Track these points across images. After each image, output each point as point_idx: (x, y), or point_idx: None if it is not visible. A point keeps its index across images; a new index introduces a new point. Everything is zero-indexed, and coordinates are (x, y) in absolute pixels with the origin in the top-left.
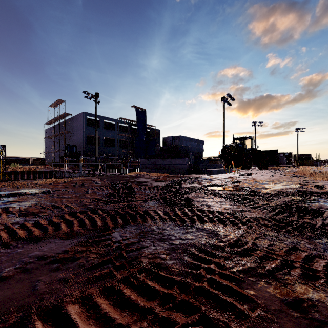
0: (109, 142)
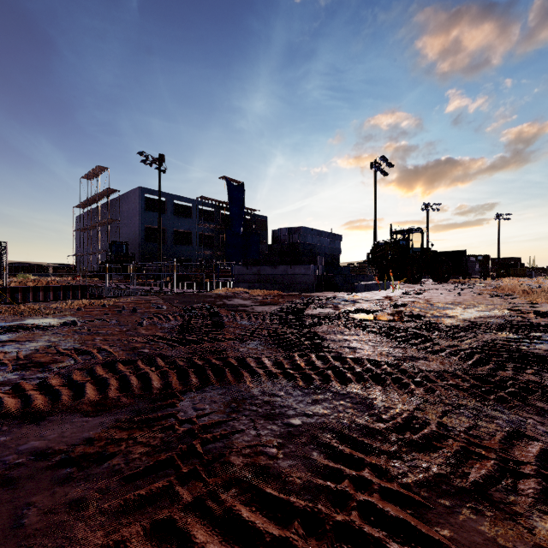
0: (183, 237)
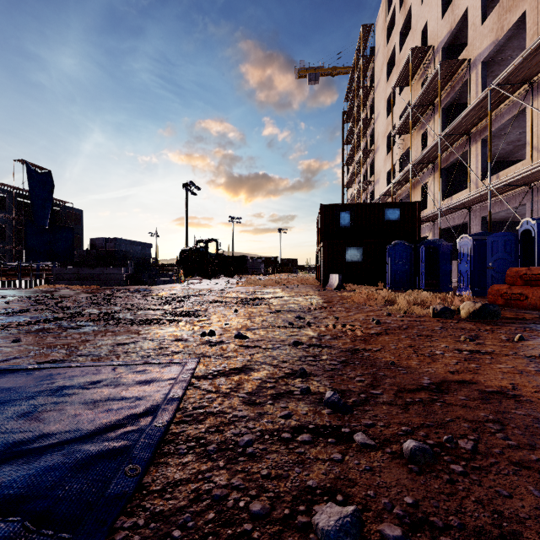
0: None
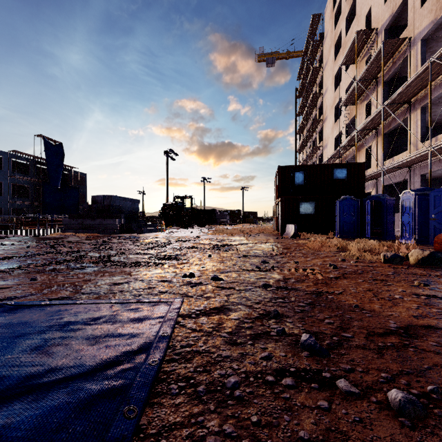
0: None
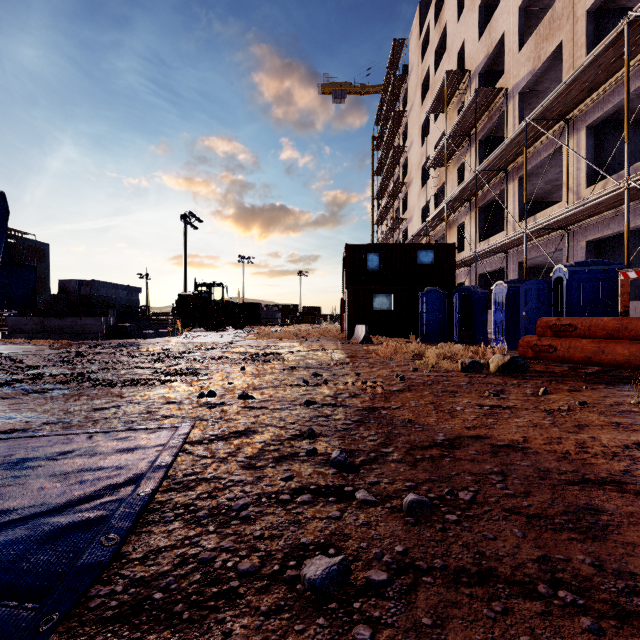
0: None
